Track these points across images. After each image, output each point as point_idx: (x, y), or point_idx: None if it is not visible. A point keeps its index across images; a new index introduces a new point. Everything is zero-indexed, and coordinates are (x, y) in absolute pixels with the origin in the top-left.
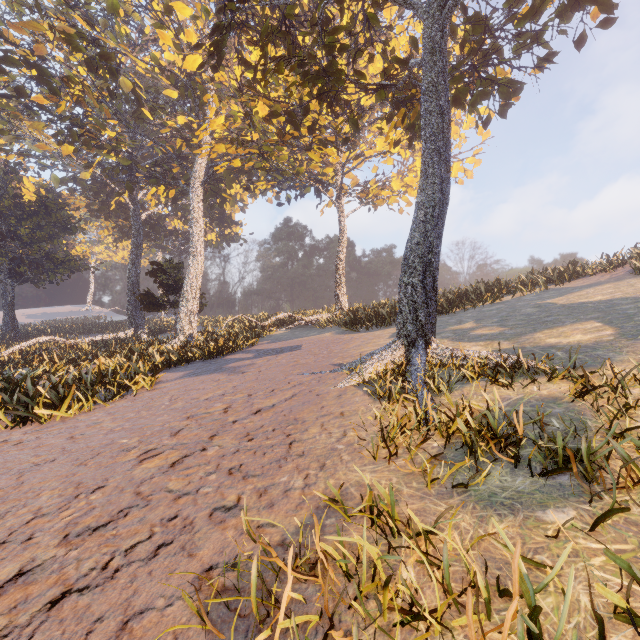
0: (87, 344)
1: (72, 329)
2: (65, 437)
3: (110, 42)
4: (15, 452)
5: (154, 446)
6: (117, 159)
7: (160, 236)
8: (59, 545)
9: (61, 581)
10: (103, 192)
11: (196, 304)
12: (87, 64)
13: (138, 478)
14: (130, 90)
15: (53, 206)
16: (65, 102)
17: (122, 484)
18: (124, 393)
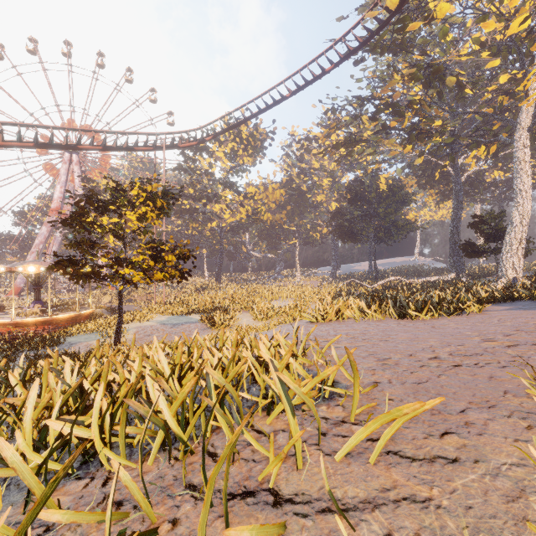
0: (419, 283)
1: (406, 273)
2: (429, 326)
3: (440, 60)
4: (406, 327)
5: (491, 338)
6: (442, 141)
7: (478, 190)
8: (448, 355)
9: (455, 363)
10: (428, 168)
11: (521, 249)
12: (423, 85)
13: (483, 346)
14: (454, 83)
15: (396, 189)
16: (407, 118)
17: (474, 346)
18: (458, 313)
